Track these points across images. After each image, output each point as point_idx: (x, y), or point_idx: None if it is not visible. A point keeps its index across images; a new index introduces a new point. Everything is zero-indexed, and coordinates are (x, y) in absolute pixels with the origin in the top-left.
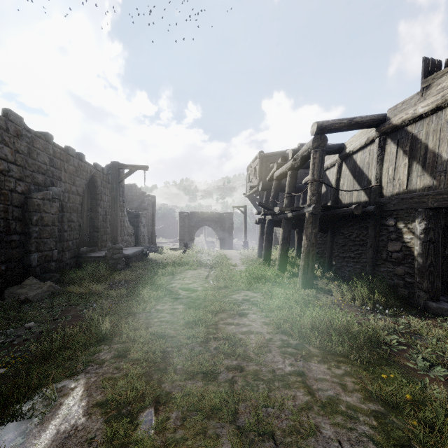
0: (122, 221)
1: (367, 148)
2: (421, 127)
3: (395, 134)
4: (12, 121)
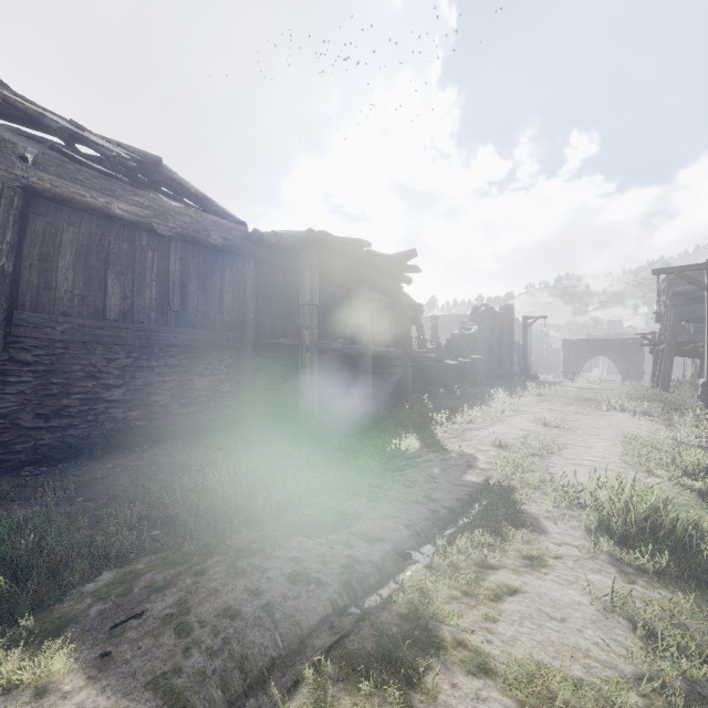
0: (513, 351)
1: None
2: None
3: None
4: (487, 308)
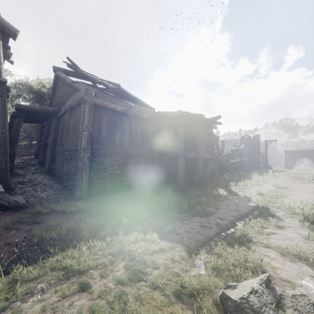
0: (259, 156)
1: None
2: None
3: None
4: (247, 137)
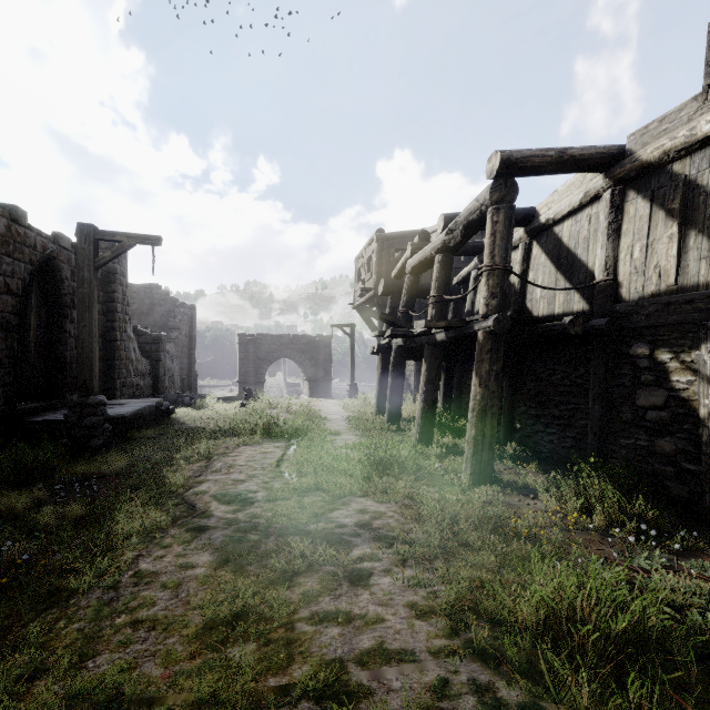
0: (123, 349)
1: (585, 211)
2: (704, 161)
3: (644, 180)
4: None
